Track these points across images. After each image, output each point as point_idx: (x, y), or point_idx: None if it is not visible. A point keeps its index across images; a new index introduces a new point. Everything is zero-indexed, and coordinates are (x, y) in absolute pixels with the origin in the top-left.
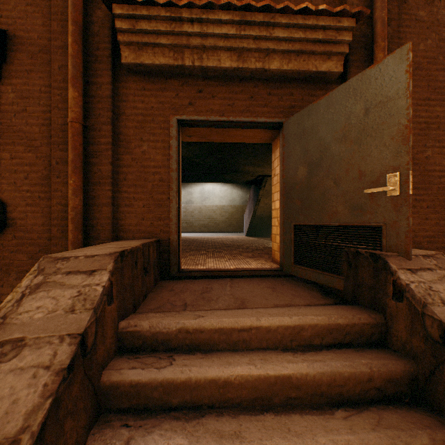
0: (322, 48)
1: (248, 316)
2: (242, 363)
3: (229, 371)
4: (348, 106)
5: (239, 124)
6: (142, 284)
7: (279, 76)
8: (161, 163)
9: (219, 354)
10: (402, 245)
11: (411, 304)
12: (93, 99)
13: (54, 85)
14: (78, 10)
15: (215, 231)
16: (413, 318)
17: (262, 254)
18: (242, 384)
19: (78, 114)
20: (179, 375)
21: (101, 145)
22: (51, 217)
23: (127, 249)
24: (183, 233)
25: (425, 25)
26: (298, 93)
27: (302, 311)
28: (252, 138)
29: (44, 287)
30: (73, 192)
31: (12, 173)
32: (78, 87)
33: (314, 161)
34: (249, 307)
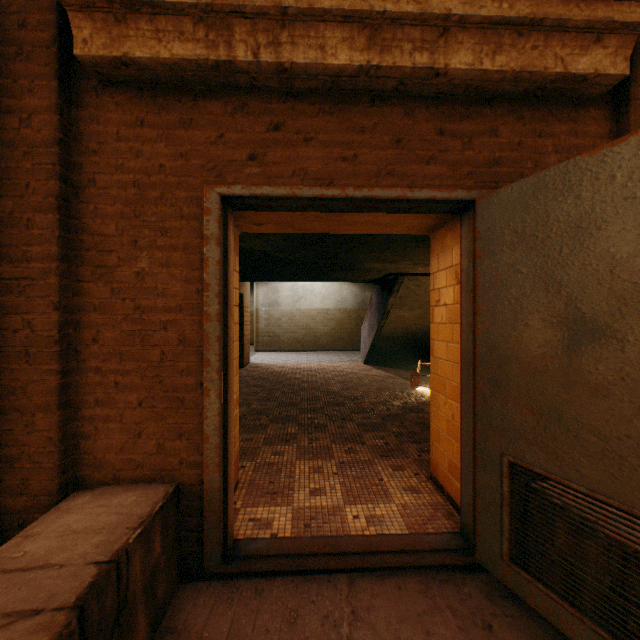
0: (588, 11)
1: None
2: None
3: None
4: None
5: (369, 203)
6: None
7: (465, 89)
8: (183, 299)
9: None
10: None
11: None
12: (11, 147)
13: None
14: None
15: (315, 348)
16: None
17: (403, 437)
18: None
19: None
20: None
21: (32, 262)
22: None
23: None
24: (265, 355)
25: None
26: (509, 129)
27: None
28: (390, 227)
29: None
30: None
31: None
32: None
33: (587, 317)
34: None
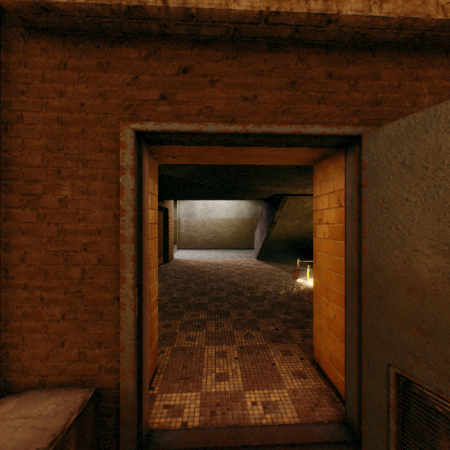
0: None
1: None
2: None
3: None
4: None
5: (267, 138)
6: None
7: (353, 36)
8: (101, 223)
9: None
10: None
11: None
12: None
13: None
14: None
15: (221, 247)
16: None
17: (289, 323)
18: None
19: None
20: None
21: None
22: None
23: None
24: (184, 252)
25: None
26: (390, 73)
27: None
28: (281, 159)
29: None
30: None
31: None
32: None
33: None
34: None
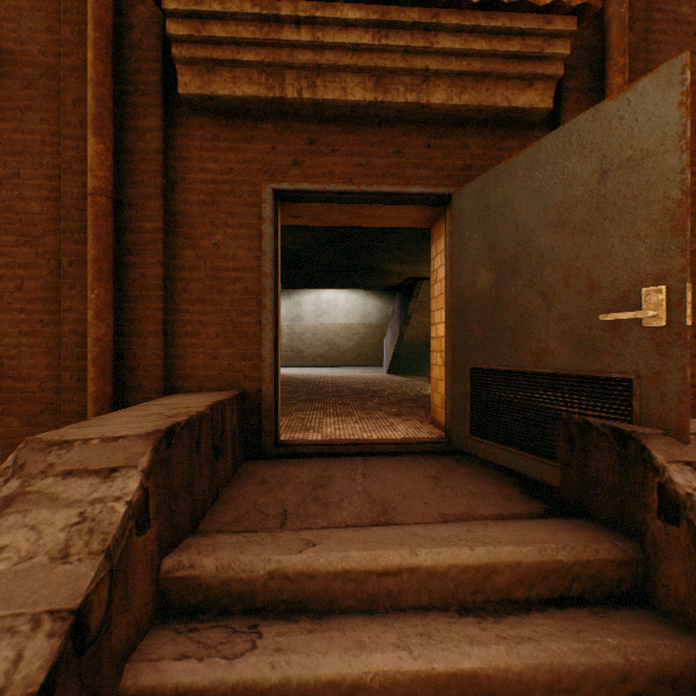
0: (520, 68)
1: (395, 543)
2: (385, 646)
3: (361, 664)
4: (569, 167)
5: (378, 196)
6: (209, 477)
7: (444, 117)
8: (246, 262)
9: (343, 623)
10: (671, 415)
11: None
12: (131, 155)
13: (66, 133)
14: (105, 4)
15: (339, 364)
16: None
17: (414, 408)
18: (385, 690)
19: (104, 181)
20: (267, 673)
21: (145, 234)
22: (60, 354)
23: (180, 422)
24: (288, 369)
25: (692, 29)
26: (477, 145)
27: (492, 534)
28: (398, 220)
29: (18, 504)
30: (96, 314)
31: None
32: (105, 135)
33: (507, 261)
34: (397, 520)
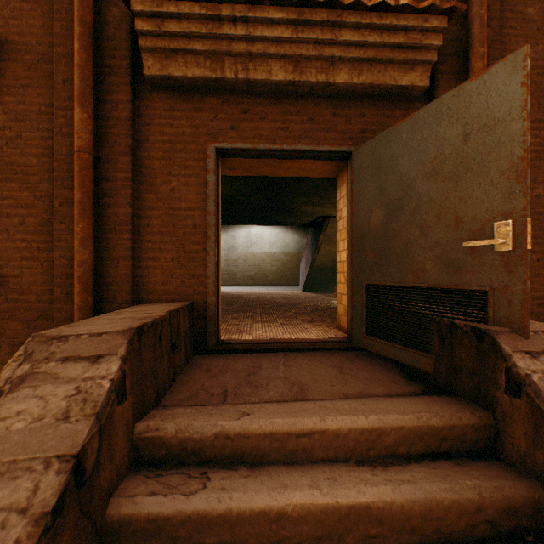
0: (404, 55)
1: (309, 413)
2: (302, 486)
3: (284, 499)
4: (440, 131)
5: (295, 153)
6: (168, 365)
7: (346, 92)
8: (195, 204)
9: (270, 470)
10: (516, 317)
11: (533, 402)
12: (107, 121)
13: (57, 104)
14: (88, 6)
15: (265, 284)
16: (537, 422)
17: (323, 316)
18: (302, 518)
19: (87, 141)
20: (214, 505)
21: (118, 181)
22: (53, 274)
23: (147, 323)
24: (225, 287)
25: (535, 26)
26: (371, 114)
27: (382, 406)
28: (311, 171)
29: (30, 381)
30: (80, 243)
31: (4, 217)
32: (88, 106)
33: (394, 202)
34: (310, 398)
